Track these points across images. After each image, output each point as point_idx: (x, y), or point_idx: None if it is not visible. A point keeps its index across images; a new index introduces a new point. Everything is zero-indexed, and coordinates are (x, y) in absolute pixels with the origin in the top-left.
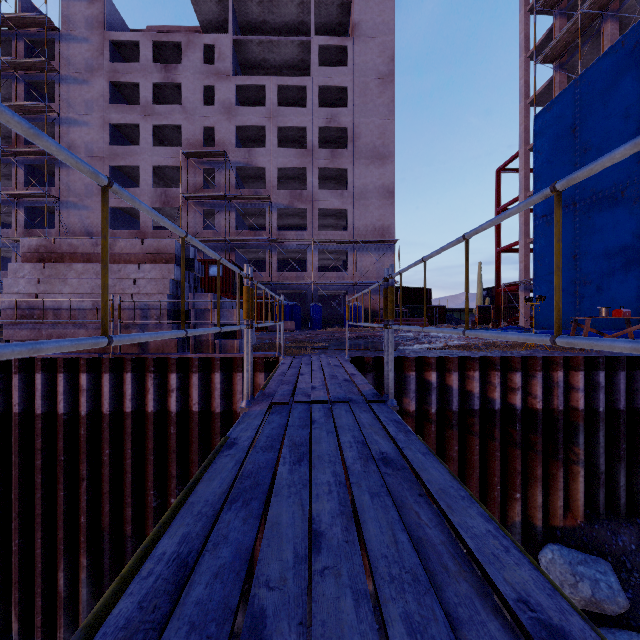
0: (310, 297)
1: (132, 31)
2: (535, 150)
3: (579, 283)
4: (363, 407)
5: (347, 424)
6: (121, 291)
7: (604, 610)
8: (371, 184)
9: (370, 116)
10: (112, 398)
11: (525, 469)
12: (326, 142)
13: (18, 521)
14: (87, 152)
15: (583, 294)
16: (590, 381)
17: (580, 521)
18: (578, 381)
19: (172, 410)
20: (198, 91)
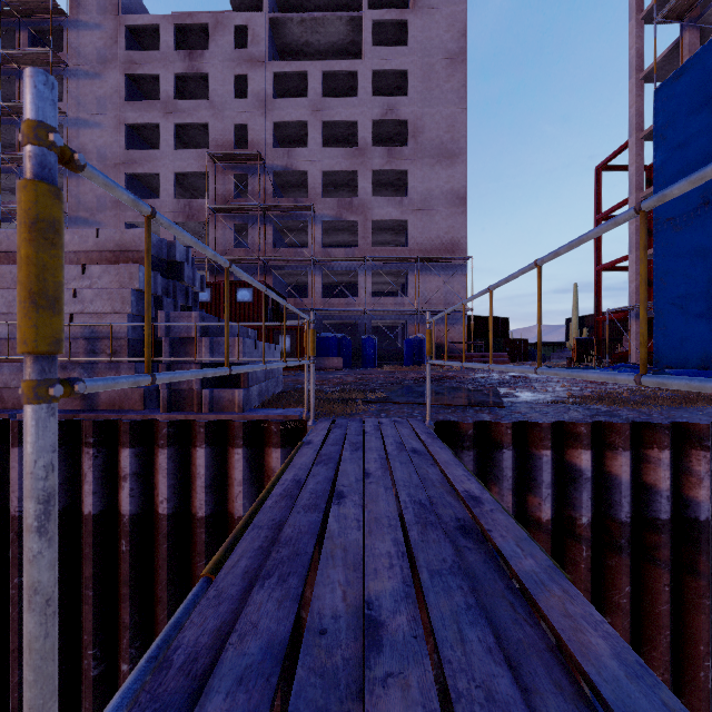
0: (362, 328)
1: None
2: (656, 134)
3: None
4: None
5: None
6: None
7: None
8: (437, 189)
9: (436, 105)
10: None
11: None
12: (381, 141)
13: None
14: (99, 158)
15: None
16: None
17: None
18: None
19: (124, 511)
20: (228, 82)
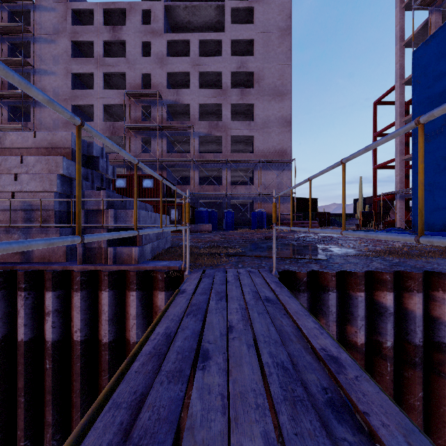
0: (224, 205)
1: None
2: (413, 80)
3: None
4: None
5: None
6: (0, 189)
7: None
8: (272, 116)
9: (272, 62)
10: None
11: None
12: (237, 85)
13: None
14: (54, 95)
15: None
16: None
17: None
18: None
19: (47, 339)
20: (138, 46)
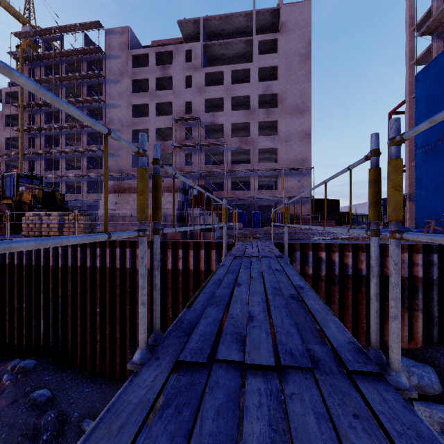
0: (252, 207)
1: (143, 47)
2: (416, 99)
3: None
4: (273, 259)
5: (265, 262)
6: None
7: (425, 392)
8: (294, 130)
9: (293, 84)
10: (151, 261)
11: (382, 312)
12: (263, 103)
13: (109, 319)
14: (119, 123)
15: None
16: (427, 260)
17: (419, 346)
18: (418, 259)
19: (180, 268)
20: (182, 80)
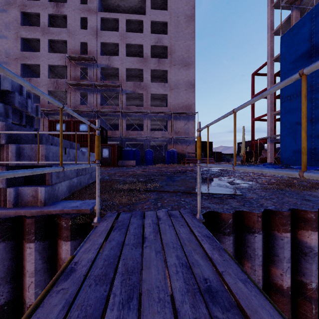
0: (145, 146)
1: None
2: (281, 57)
3: (314, 136)
4: None
5: None
6: None
7: None
8: (181, 80)
9: (181, 40)
10: None
11: None
12: (155, 56)
13: None
14: (6, 55)
15: (318, 143)
16: None
17: None
18: None
19: None
20: (77, 20)
